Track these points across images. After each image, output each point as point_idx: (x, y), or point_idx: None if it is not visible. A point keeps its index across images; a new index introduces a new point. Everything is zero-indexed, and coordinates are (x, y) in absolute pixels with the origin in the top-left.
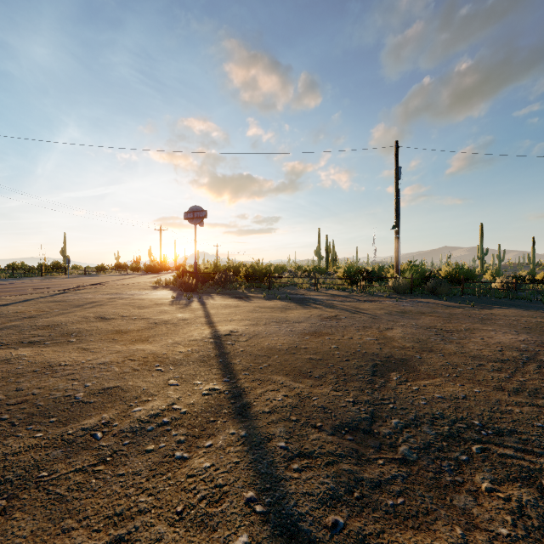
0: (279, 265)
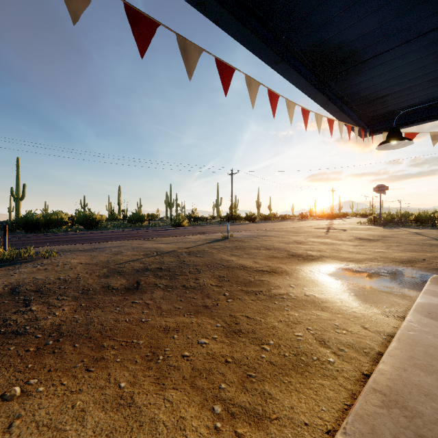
0: None
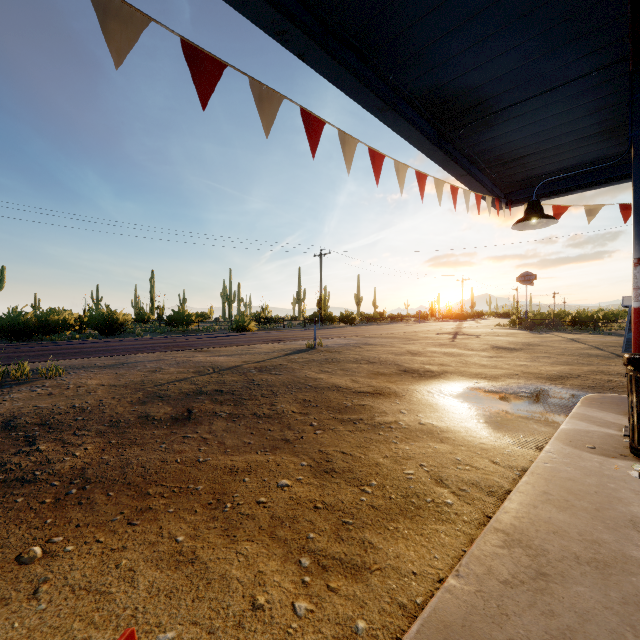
0: (611, 311)
